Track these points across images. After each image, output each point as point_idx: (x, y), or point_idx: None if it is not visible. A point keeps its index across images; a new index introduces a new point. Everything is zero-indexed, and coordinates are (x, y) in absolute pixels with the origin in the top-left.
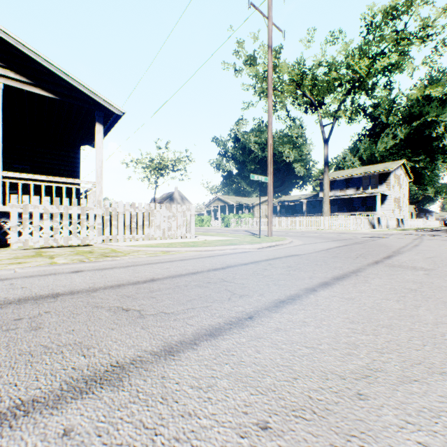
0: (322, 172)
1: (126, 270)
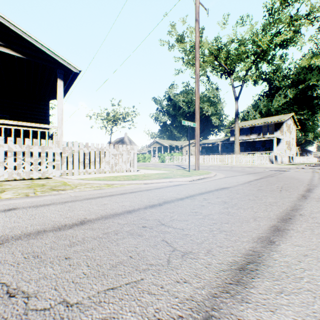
0: (232, 122)
1: (62, 207)
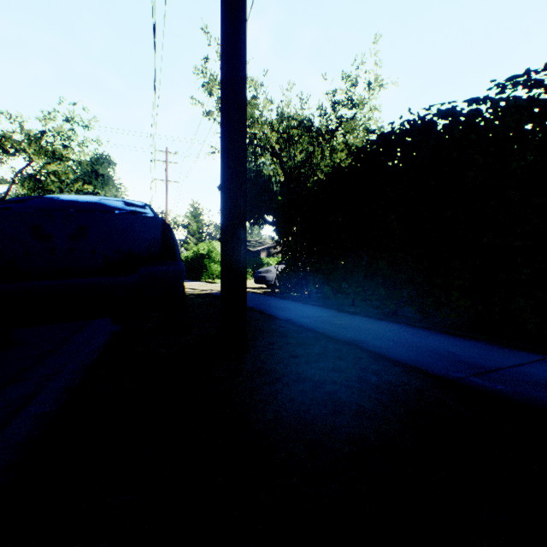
0: None
1: None
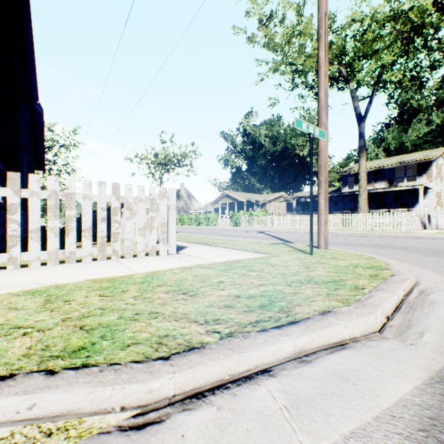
0: (341, 165)
1: None
